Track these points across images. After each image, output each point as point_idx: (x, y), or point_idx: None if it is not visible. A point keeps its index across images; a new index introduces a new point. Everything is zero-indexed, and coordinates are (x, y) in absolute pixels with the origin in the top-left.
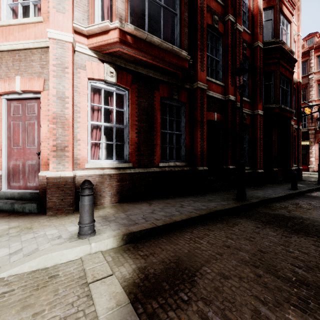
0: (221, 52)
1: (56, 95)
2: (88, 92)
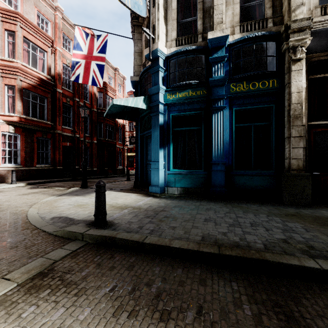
0: (72, 114)
1: None
2: (1, 137)
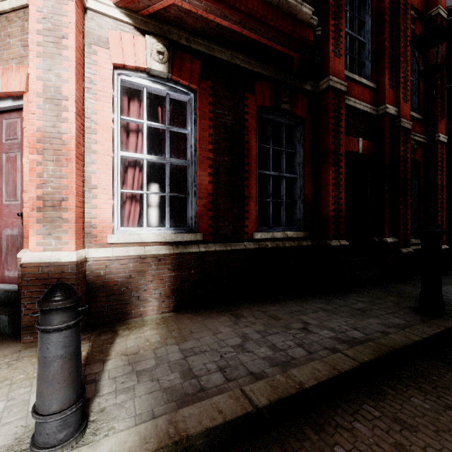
0: (370, 26)
1: (43, 93)
2: (115, 94)
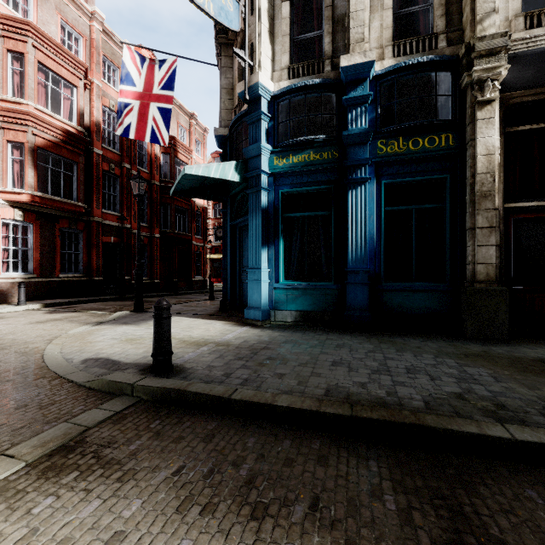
0: (119, 189)
1: None
2: (1, 227)
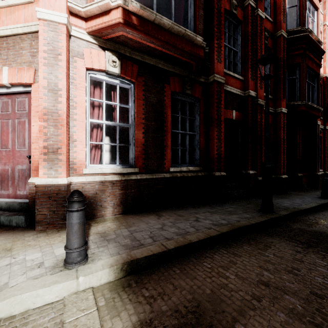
0: (240, 41)
1: (47, 87)
2: (87, 85)
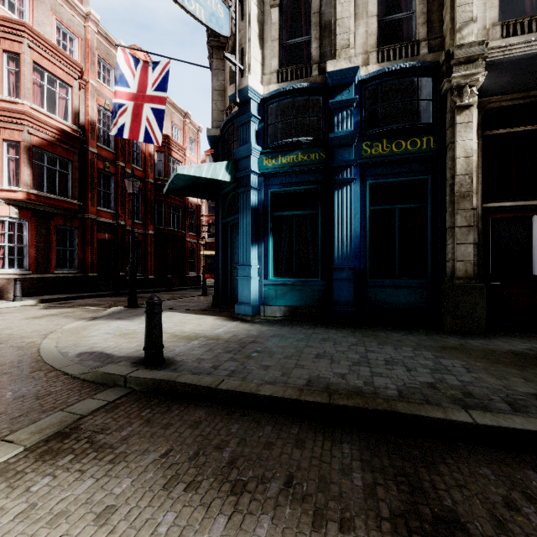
0: (113, 187)
1: None
2: None
